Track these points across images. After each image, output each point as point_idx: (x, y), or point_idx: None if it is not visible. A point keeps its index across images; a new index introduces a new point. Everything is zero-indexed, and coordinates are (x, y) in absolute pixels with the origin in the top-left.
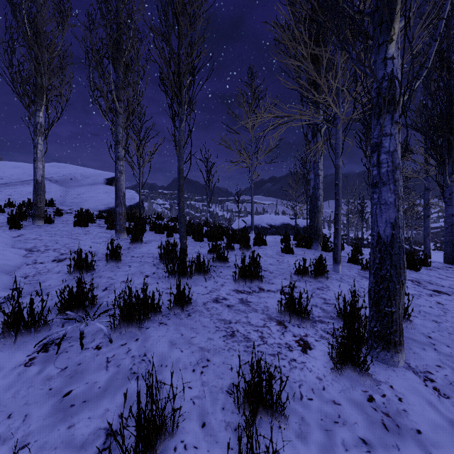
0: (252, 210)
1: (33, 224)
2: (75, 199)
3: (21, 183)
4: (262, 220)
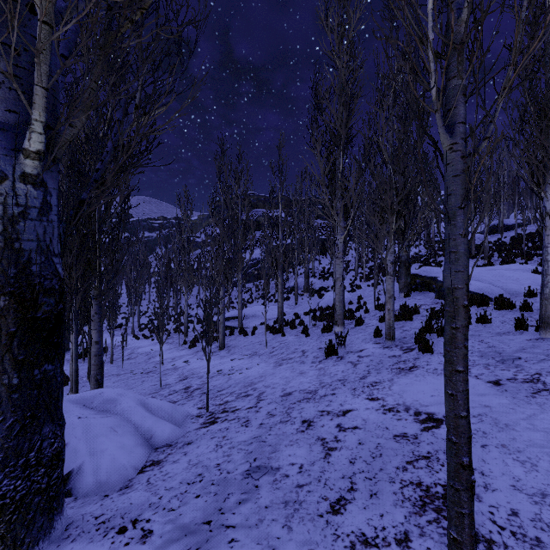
0: None
1: None
2: None
3: None
4: None
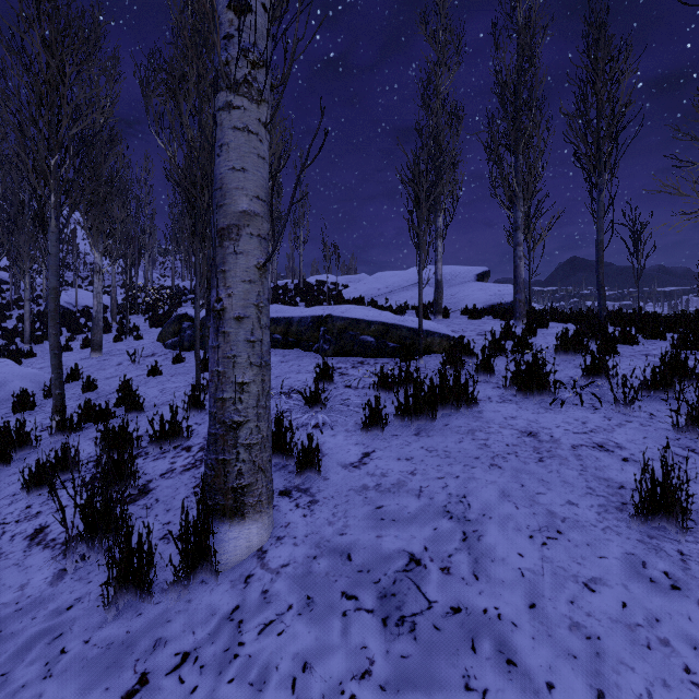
0: None
1: (435, 319)
2: (451, 300)
3: (401, 290)
4: None
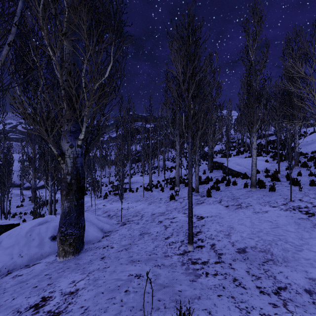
0: None
1: (285, 162)
2: None
3: None
4: None
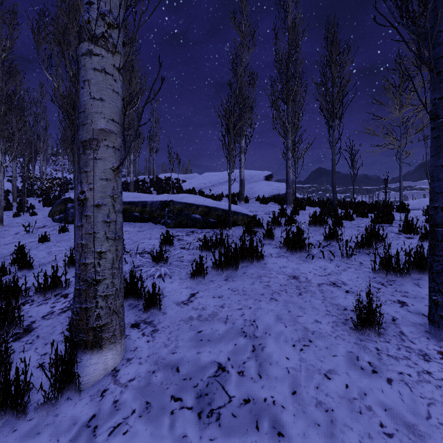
0: (400, 188)
1: (240, 203)
2: (249, 191)
3: (219, 184)
4: (422, 204)
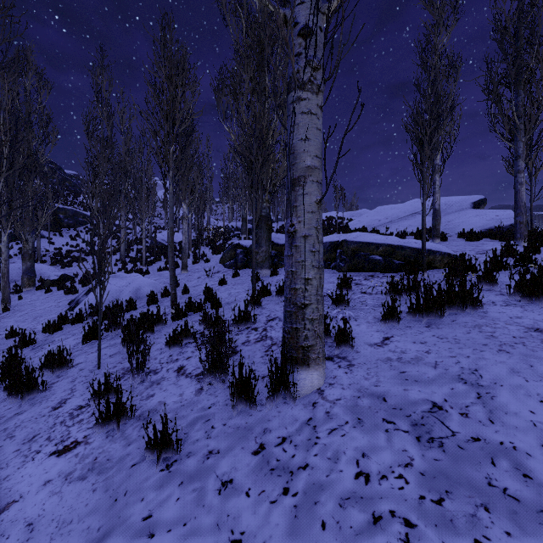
0: None
1: (433, 242)
2: (446, 226)
3: (399, 220)
4: None
